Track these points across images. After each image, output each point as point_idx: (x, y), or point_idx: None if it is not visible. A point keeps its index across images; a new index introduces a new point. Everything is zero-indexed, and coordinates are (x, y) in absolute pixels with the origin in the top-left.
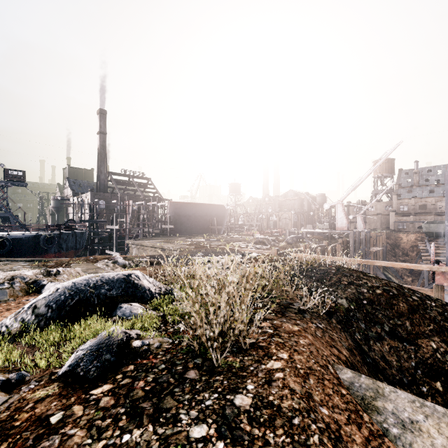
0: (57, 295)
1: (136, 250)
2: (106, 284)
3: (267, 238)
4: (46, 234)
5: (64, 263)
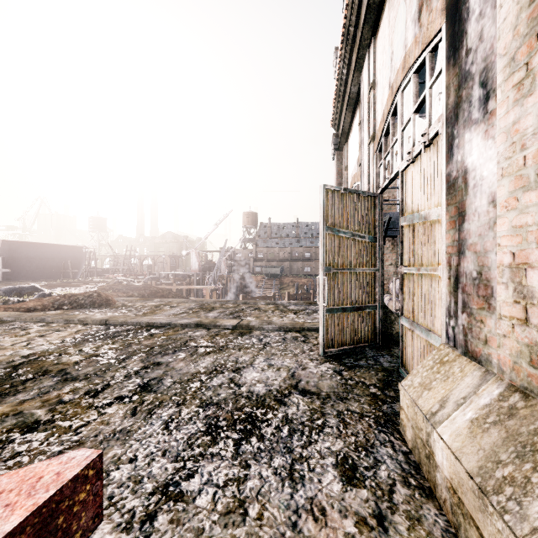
0: (5, 290)
1: None
2: (25, 287)
3: (127, 279)
4: None
5: None
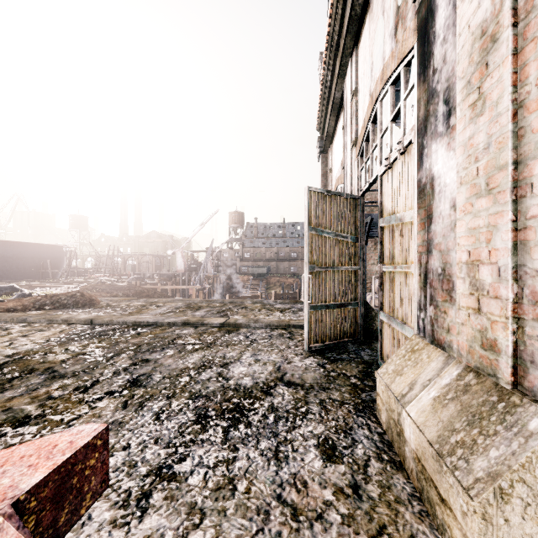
0: None
1: None
2: (3, 287)
3: (110, 279)
4: None
5: None
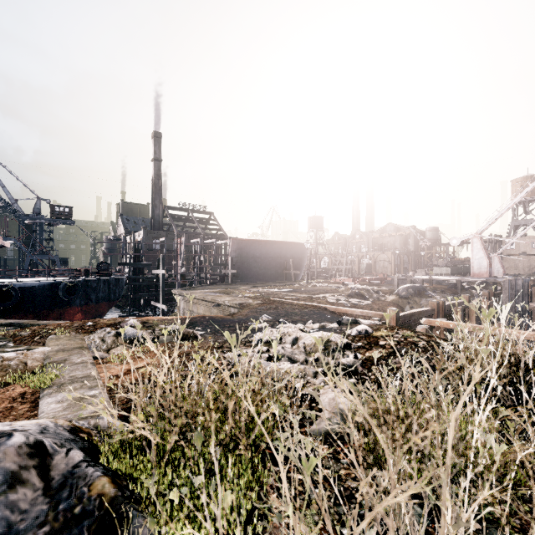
0: None
1: (184, 303)
2: None
3: (367, 288)
4: (67, 281)
5: (41, 333)
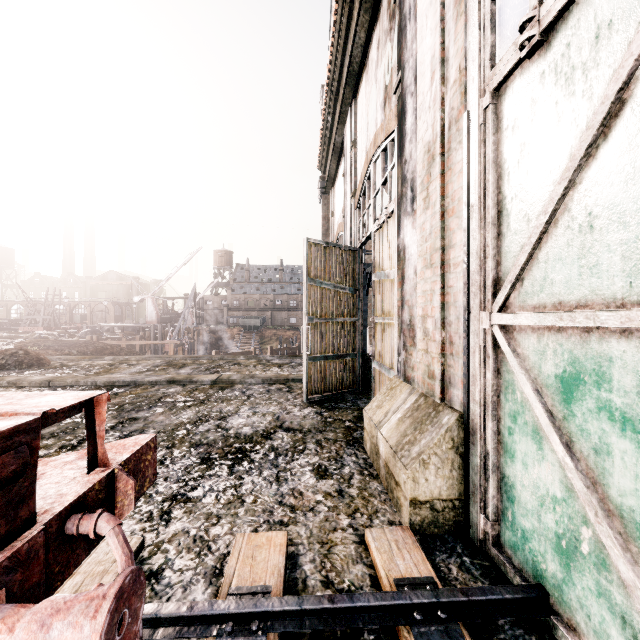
0: None
1: None
2: None
3: (54, 333)
4: None
5: None
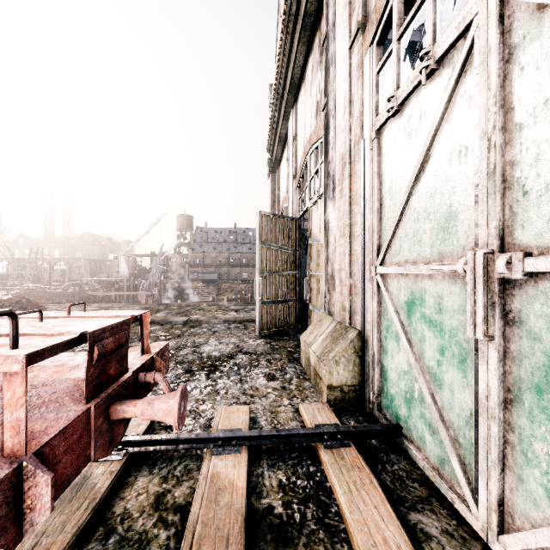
0: None
1: None
2: None
3: (40, 286)
4: None
5: None
